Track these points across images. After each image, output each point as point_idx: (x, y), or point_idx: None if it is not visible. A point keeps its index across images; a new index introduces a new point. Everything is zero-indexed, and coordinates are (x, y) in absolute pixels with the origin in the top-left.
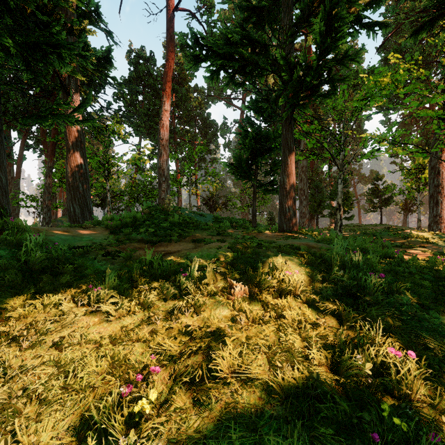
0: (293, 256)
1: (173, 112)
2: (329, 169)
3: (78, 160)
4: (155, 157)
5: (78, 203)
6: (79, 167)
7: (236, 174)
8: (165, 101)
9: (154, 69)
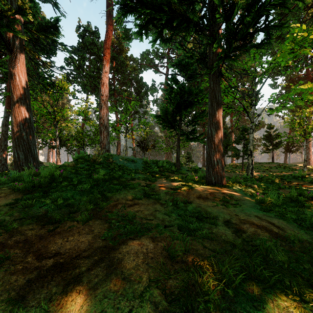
0: (278, 291)
1: (113, 75)
2: (238, 120)
3: (22, 112)
4: (98, 109)
5: (22, 149)
6: (23, 117)
7: (163, 125)
8: (105, 64)
9: (98, 41)
